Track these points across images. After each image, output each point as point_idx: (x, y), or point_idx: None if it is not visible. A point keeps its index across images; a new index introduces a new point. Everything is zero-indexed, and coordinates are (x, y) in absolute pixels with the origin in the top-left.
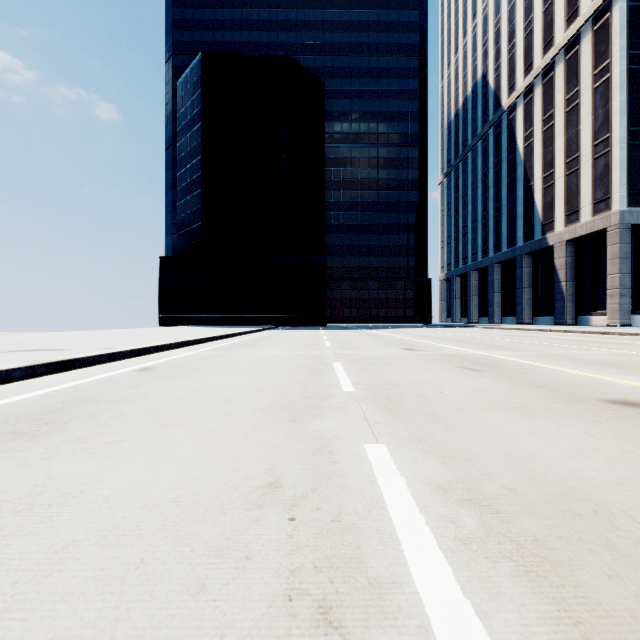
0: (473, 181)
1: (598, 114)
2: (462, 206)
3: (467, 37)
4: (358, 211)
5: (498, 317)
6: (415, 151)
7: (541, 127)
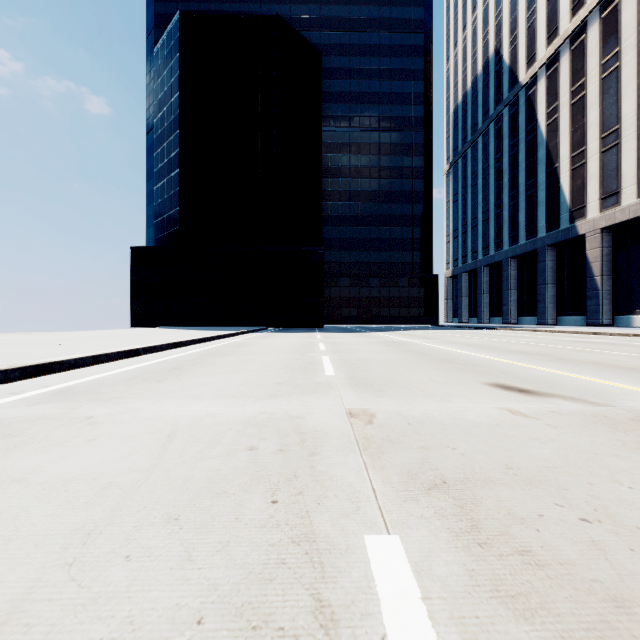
0: (484, 168)
1: None
2: (471, 196)
3: (477, 11)
4: (358, 201)
5: (514, 317)
6: (420, 136)
7: (569, 100)
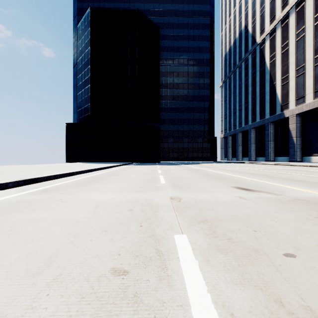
0: (239, 84)
1: (317, 40)
2: (233, 98)
3: (236, 7)
4: (177, 100)
5: (254, 157)
6: (208, 68)
7: (280, 51)
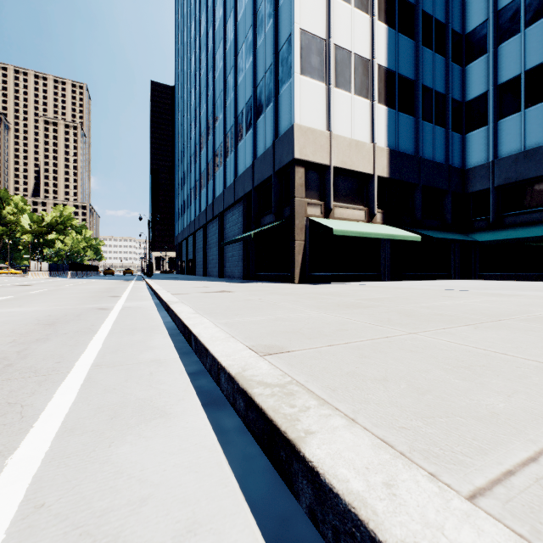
0: None
1: None
2: None
3: None
4: None
5: None
6: None
7: None
